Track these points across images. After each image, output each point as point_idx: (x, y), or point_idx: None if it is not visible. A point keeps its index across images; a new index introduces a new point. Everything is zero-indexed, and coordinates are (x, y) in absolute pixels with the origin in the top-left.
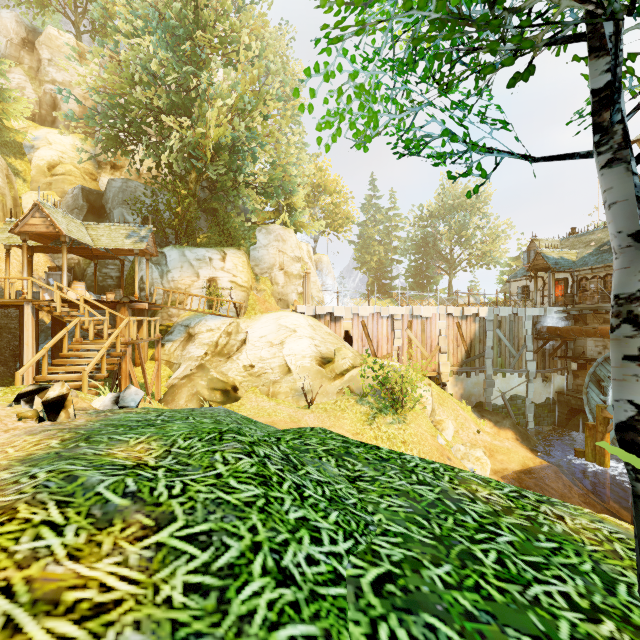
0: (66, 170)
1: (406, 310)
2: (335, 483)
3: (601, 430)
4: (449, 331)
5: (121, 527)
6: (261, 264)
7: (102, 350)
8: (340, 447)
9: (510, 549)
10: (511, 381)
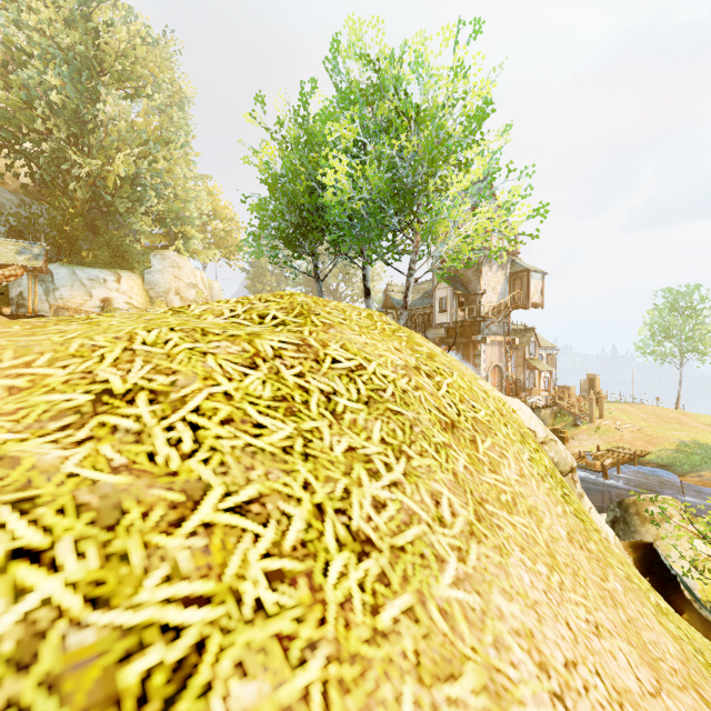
0: None
1: None
2: None
3: None
4: None
5: None
6: (156, 288)
7: None
8: None
9: None
10: None
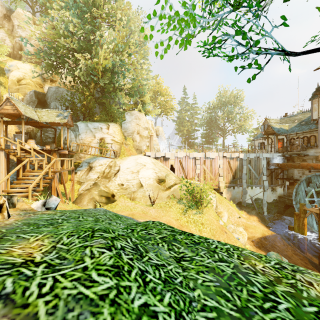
0: (26, 82)
1: (202, 154)
2: (167, 265)
3: (302, 216)
4: (224, 165)
5: None
6: (127, 131)
7: (40, 175)
8: (170, 235)
9: (289, 316)
10: (255, 191)
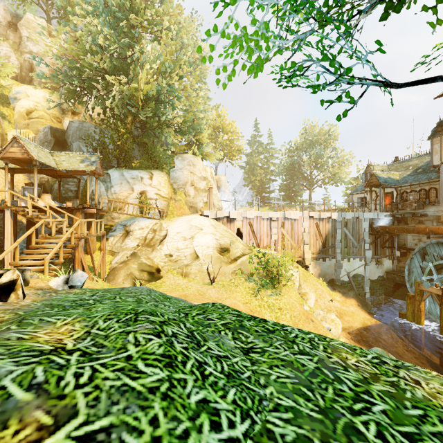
0: (39, 115)
1: (280, 214)
2: (232, 356)
3: (418, 299)
4: (310, 229)
5: (15, 429)
6: (178, 182)
7: (59, 243)
8: (235, 321)
9: (385, 419)
10: (354, 264)
